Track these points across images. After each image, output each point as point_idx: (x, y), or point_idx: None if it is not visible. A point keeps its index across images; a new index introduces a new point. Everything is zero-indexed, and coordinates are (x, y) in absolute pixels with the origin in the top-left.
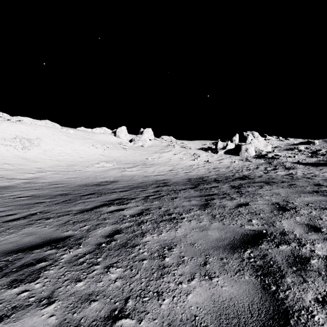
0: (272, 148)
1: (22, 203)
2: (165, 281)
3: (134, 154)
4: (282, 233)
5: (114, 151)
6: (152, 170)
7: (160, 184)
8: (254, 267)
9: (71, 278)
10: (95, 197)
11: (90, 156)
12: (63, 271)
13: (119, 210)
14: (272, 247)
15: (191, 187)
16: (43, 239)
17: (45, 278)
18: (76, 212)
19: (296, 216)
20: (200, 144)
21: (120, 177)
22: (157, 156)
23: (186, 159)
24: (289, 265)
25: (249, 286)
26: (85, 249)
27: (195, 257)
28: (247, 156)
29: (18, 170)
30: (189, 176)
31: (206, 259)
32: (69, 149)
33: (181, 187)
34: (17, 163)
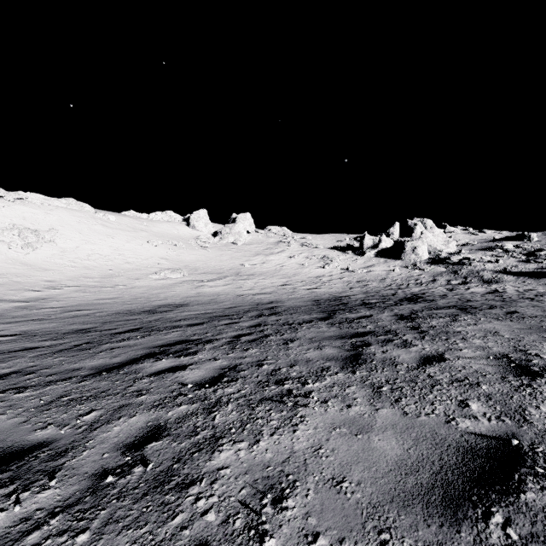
0: (457, 247)
1: None
2: None
3: (220, 257)
4: None
5: (186, 252)
6: (250, 284)
7: (263, 310)
8: None
9: None
10: (138, 337)
11: (143, 260)
12: None
13: (176, 370)
14: None
15: (322, 317)
16: None
17: None
18: (87, 372)
19: None
20: (334, 241)
21: (193, 297)
22: (260, 261)
23: (309, 266)
24: None
25: None
26: (59, 493)
27: (349, 538)
28: (415, 261)
29: (11, 286)
30: (315, 295)
31: None
32: (106, 249)
33: (302, 318)
34: (11, 273)
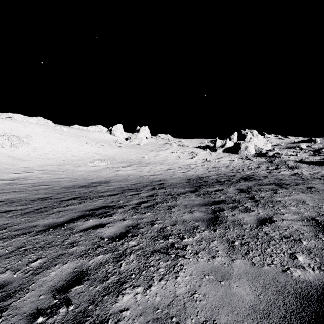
0: (272, 146)
1: None
2: None
3: (130, 152)
4: None
5: (109, 149)
6: (147, 169)
7: (155, 185)
8: None
9: None
10: (77, 203)
11: (83, 154)
12: None
13: (98, 227)
14: None
15: (192, 190)
16: None
17: None
18: (40, 229)
19: None
20: (198, 143)
21: (113, 177)
22: (154, 155)
23: (183, 158)
24: None
25: None
26: None
27: None
28: (247, 155)
29: (2, 170)
30: (187, 176)
31: None
32: (61, 148)
33: (179, 191)
34: (2, 162)
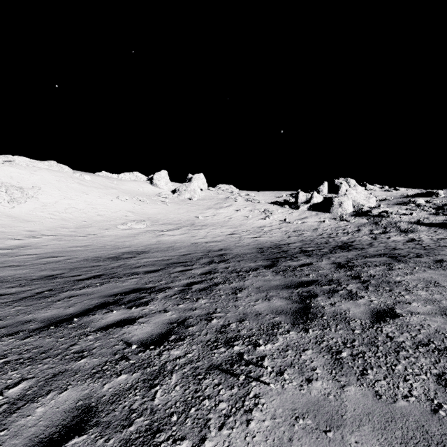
0: (377, 202)
1: None
2: None
3: (178, 210)
4: None
5: (149, 206)
6: (203, 234)
7: (214, 257)
8: None
9: None
10: (98, 284)
11: (112, 212)
12: None
13: (125, 324)
14: None
15: (266, 264)
16: None
17: None
18: (37, 326)
19: None
20: (273, 197)
21: (154, 245)
22: (212, 213)
23: (253, 218)
24: None
25: None
26: None
27: None
28: (341, 213)
29: None
30: (259, 243)
31: None
32: (81, 203)
33: (248, 265)
34: None
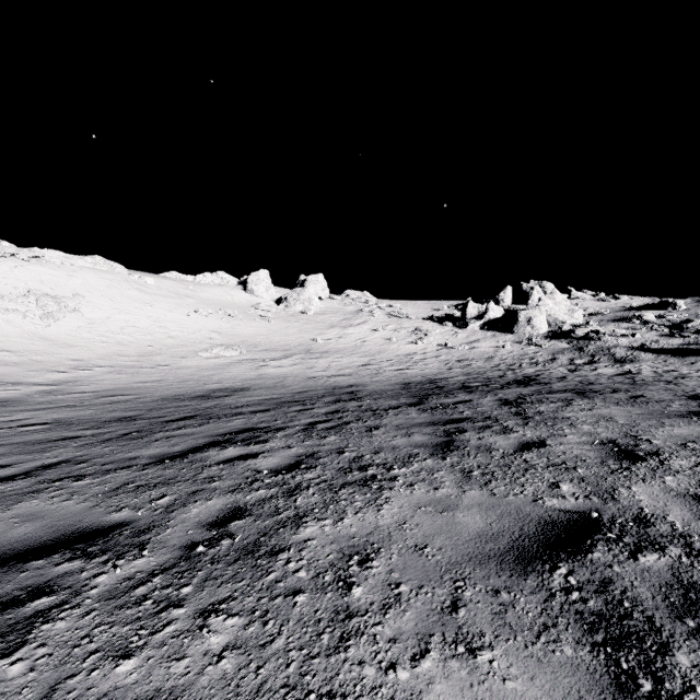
0: (585, 317)
1: (30, 439)
2: (352, 659)
3: (286, 330)
4: (639, 519)
5: (243, 323)
6: (324, 364)
7: (341, 395)
8: (584, 618)
9: (107, 647)
10: (196, 425)
11: (189, 333)
12: (90, 624)
13: (247, 458)
14: (620, 559)
15: (412, 402)
16: (58, 532)
17: (39, 646)
18: (147, 461)
19: (665, 475)
20: (429, 309)
21: (254, 380)
22: (336, 334)
23: (398, 341)
24: (675, 612)
25: (577, 680)
26: (153, 560)
27: (428, 585)
28: (531, 334)
29: (30, 365)
30: (405, 378)
31: (456, 592)
32: (144, 320)
33: (388, 403)
34: (29, 350)
